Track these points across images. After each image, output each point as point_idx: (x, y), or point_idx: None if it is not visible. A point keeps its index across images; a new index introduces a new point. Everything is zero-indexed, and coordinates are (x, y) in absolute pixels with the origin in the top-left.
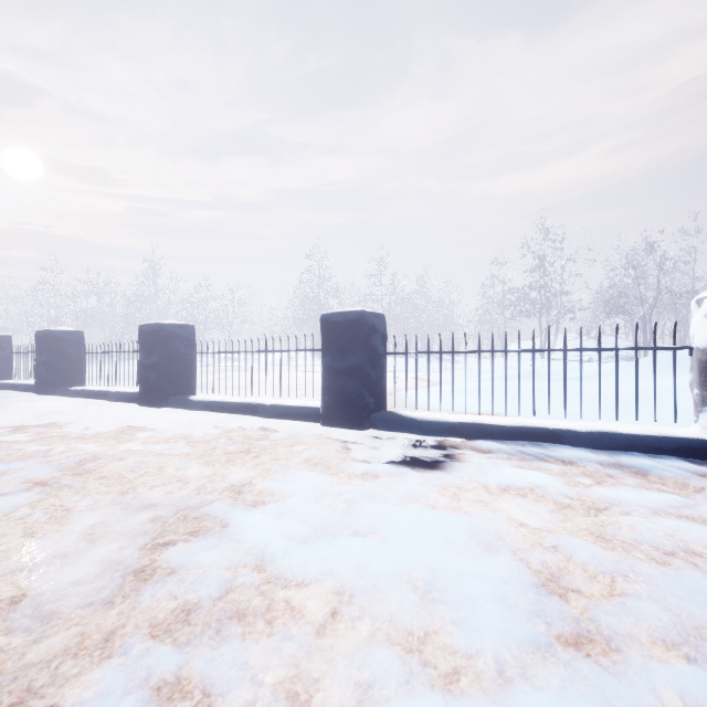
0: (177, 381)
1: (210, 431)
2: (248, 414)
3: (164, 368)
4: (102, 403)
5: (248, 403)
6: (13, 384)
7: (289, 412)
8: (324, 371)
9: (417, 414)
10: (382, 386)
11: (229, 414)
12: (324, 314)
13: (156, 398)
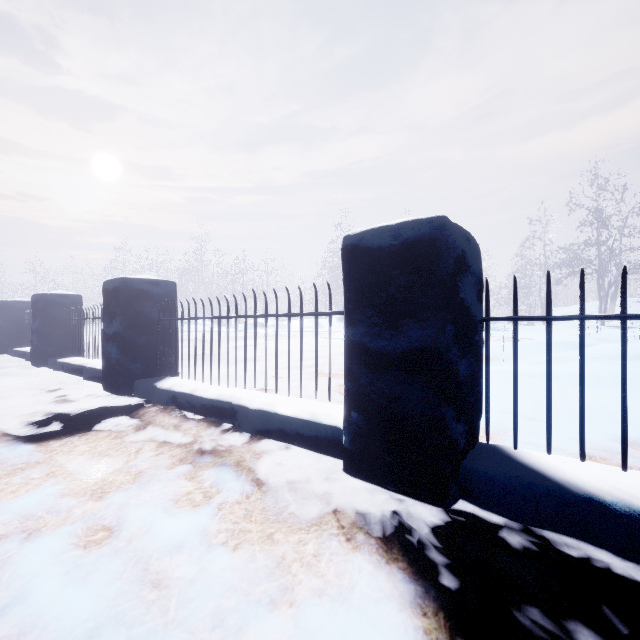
0: (147, 358)
1: (117, 477)
2: (223, 420)
3: (127, 340)
4: (73, 382)
5: (223, 402)
6: (23, 352)
7: (285, 428)
8: (348, 357)
9: (589, 477)
10: (480, 391)
11: (199, 416)
12: (349, 235)
13: (116, 381)
